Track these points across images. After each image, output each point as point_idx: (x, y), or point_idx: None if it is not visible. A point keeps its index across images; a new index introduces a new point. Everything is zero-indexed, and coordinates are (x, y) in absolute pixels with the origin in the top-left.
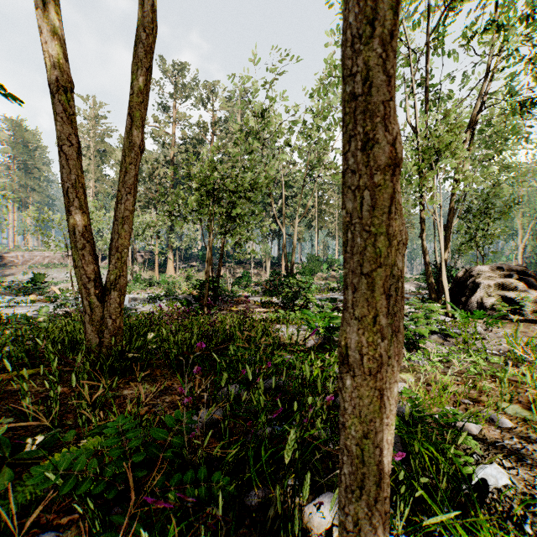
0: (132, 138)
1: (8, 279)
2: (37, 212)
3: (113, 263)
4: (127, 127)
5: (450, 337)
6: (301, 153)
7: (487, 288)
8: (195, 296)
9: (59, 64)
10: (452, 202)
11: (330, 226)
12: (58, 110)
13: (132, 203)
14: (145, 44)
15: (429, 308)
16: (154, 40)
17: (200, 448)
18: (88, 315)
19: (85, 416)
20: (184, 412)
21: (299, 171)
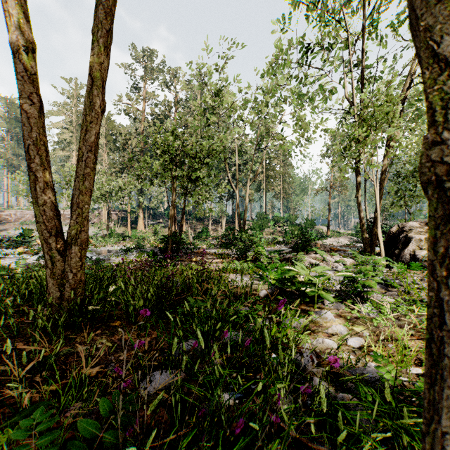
0: (92, 97)
1: (2, 234)
2: (22, 176)
3: (74, 218)
4: (87, 86)
5: (390, 287)
6: (252, 125)
7: (418, 241)
8: (160, 249)
9: (20, 23)
10: (384, 167)
11: (276, 189)
12: (19, 69)
13: (92, 160)
14: (105, 6)
15: (375, 261)
16: (114, 4)
17: (139, 449)
18: (49, 268)
19: (31, 378)
20: (120, 401)
21: (250, 142)
